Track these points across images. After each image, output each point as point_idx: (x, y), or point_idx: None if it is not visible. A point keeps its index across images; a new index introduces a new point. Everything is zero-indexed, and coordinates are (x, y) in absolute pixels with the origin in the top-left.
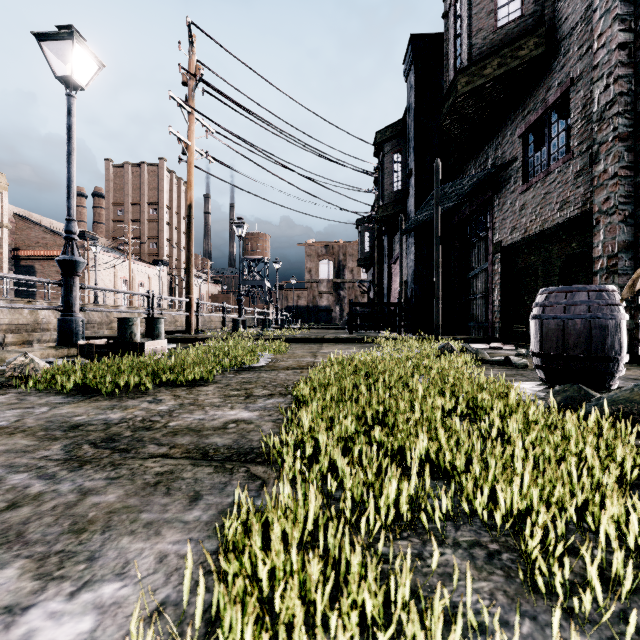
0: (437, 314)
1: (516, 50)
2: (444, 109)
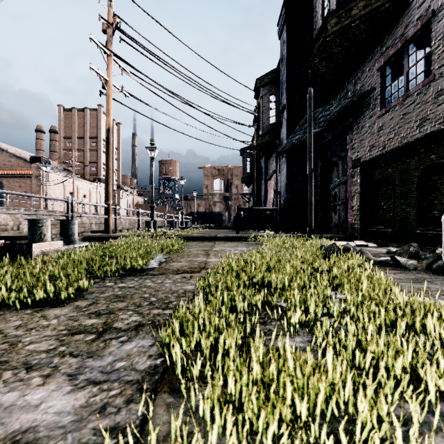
0: (310, 217)
1: None
2: (314, 50)
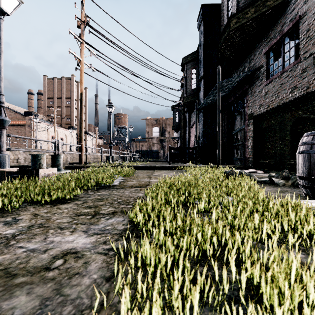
0: (219, 153)
1: (265, 2)
2: (222, 39)
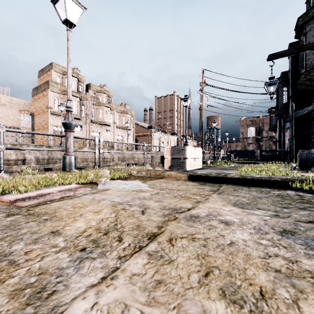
0: (292, 155)
1: None
2: (297, 82)
